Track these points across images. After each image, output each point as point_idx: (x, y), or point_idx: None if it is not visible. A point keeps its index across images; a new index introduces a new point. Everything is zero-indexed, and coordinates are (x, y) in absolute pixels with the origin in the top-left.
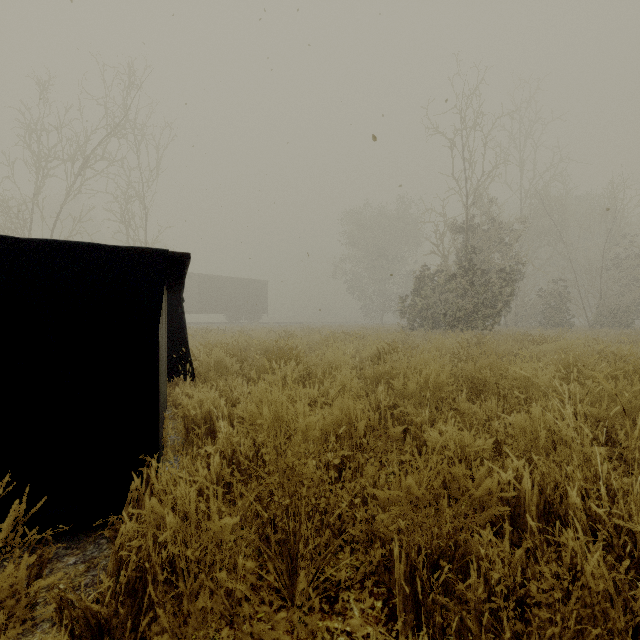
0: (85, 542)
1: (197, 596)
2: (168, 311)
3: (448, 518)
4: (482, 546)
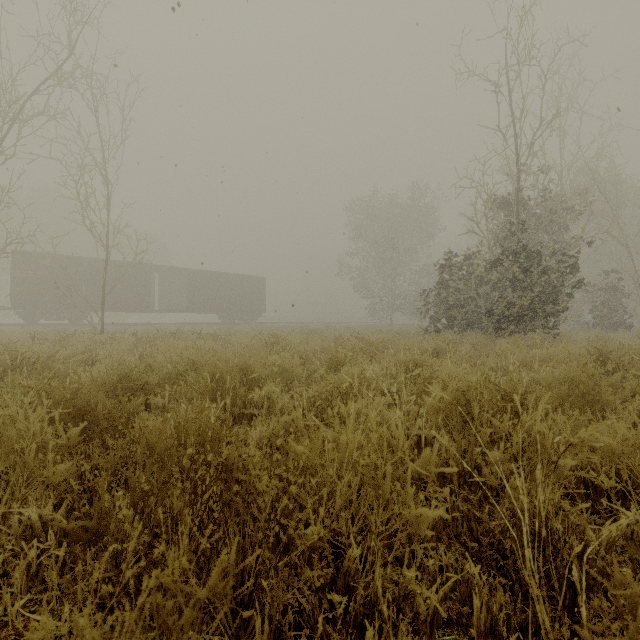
0: None
1: None
2: None
3: None
4: None
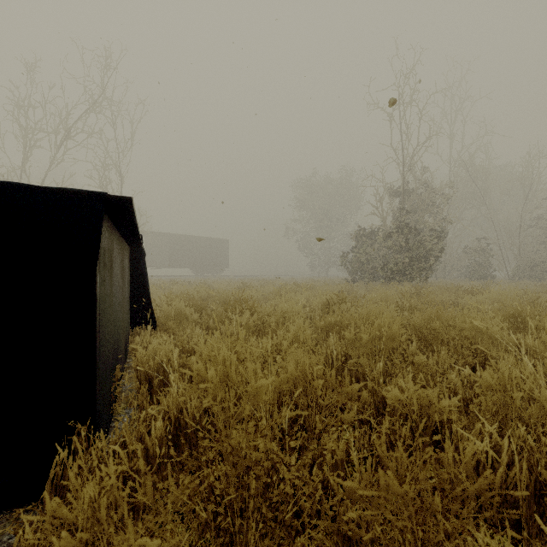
0: (6, 522)
1: None
2: (130, 264)
3: (442, 529)
4: None
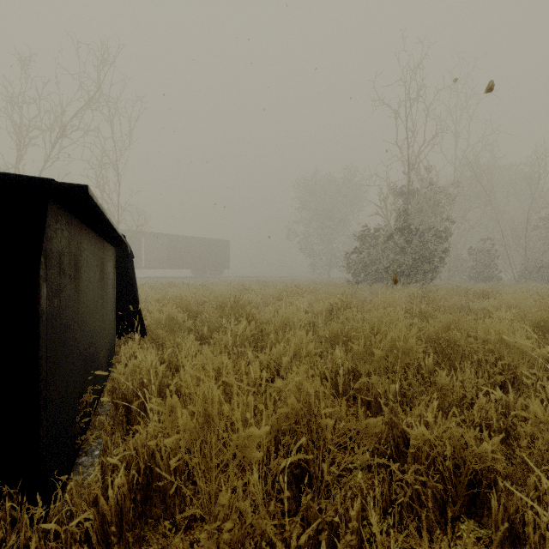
0: None
1: None
2: (117, 267)
3: None
4: None
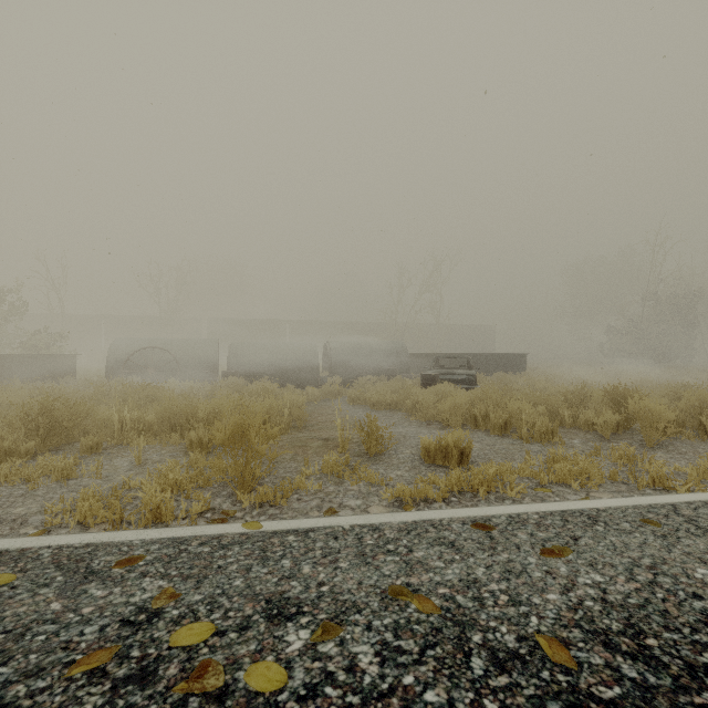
0: None
1: None
2: None
3: None
4: None
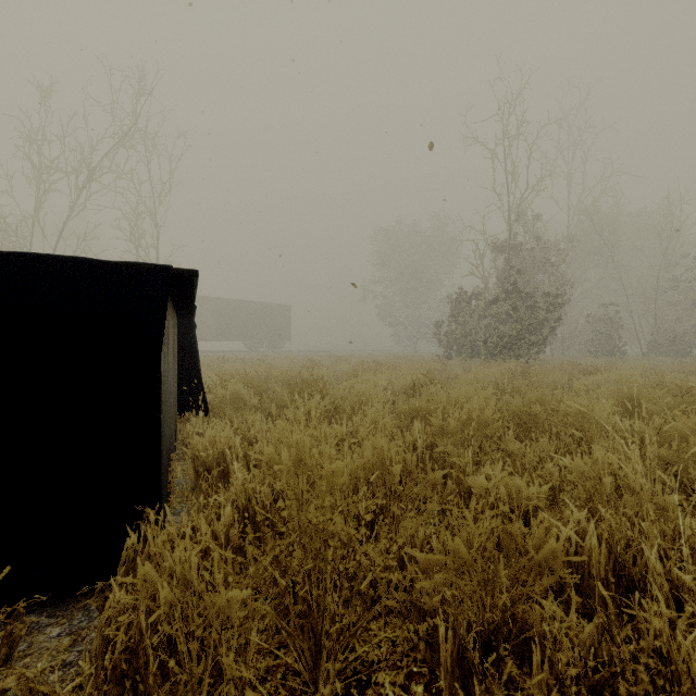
0: (73, 608)
1: (201, 678)
2: (178, 338)
3: (505, 588)
4: (544, 620)
